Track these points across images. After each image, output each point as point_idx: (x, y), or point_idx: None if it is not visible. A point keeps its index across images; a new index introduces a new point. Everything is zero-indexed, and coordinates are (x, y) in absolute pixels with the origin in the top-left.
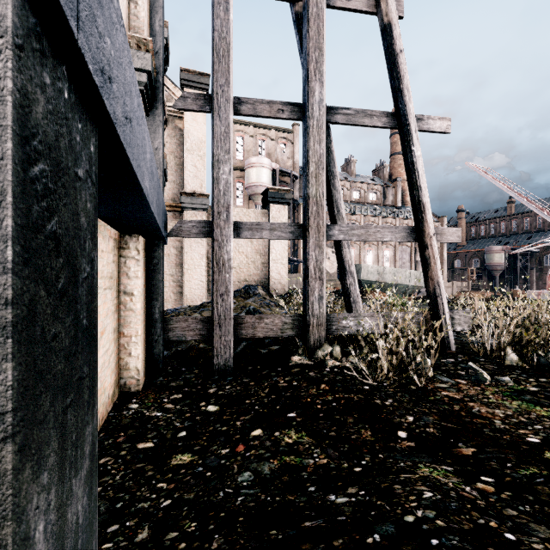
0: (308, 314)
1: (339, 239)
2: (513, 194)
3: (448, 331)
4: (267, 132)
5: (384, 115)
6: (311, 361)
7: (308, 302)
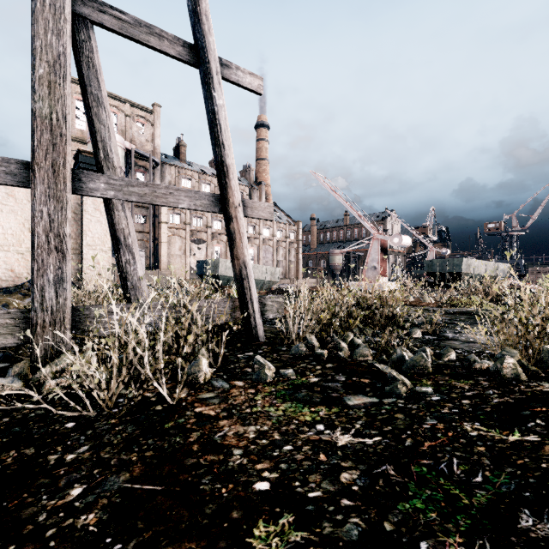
0: (34, 306)
1: (108, 196)
2: (342, 202)
3: (256, 319)
4: (120, 105)
5: (180, 43)
6: (22, 385)
7: (34, 288)
